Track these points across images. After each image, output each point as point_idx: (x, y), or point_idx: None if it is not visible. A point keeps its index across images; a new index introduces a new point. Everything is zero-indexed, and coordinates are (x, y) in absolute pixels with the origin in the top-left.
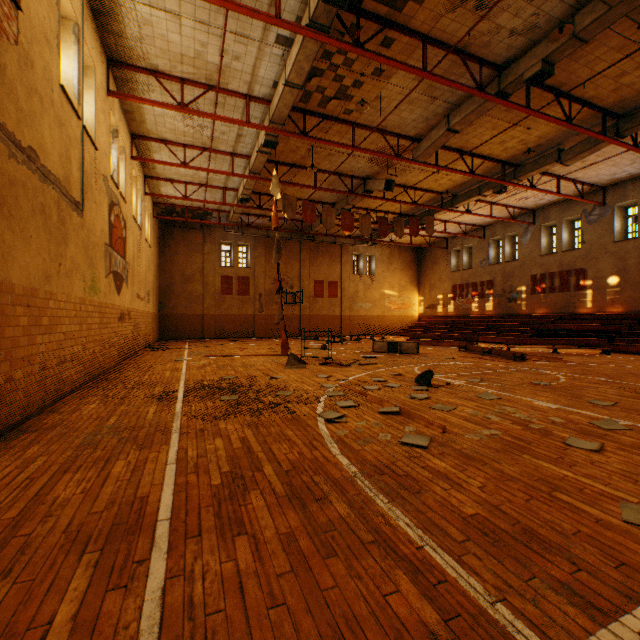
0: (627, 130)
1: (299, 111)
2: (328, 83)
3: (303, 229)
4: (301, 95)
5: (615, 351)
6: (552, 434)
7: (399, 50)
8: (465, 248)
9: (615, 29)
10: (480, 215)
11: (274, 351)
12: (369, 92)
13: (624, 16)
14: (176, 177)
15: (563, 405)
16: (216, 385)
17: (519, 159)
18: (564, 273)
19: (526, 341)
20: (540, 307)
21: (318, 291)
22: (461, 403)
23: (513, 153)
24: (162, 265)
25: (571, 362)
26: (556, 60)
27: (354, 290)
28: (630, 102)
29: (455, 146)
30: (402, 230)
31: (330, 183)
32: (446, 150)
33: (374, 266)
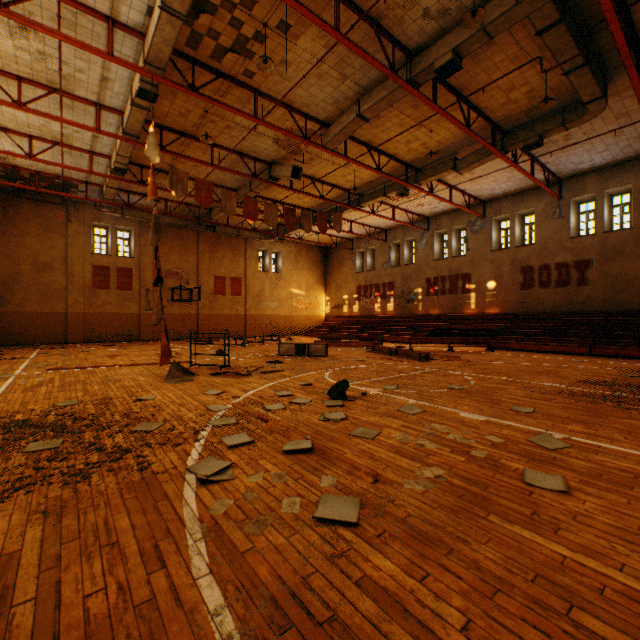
0: (511, 146)
1: (187, 59)
2: (223, 27)
3: (201, 217)
4: (188, 36)
5: (496, 348)
6: (502, 466)
7: (308, 2)
8: (369, 250)
9: (513, 36)
10: (384, 217)
11: (158, 358)
12: (274, 52)
13: (526, 17)
14: (14, 126)
15: (489, 415)
16: (36, 420)
17: (421, 163)
18: (453, 277)
19: (427, 340)
20: (434, 308)
21: (219, 288)
22: (385, 423)
23: (416, 156)
24: (1, 247)
25: (469, 360)
26: (465, 53)
27: (260, 288)
28: (514, 119)
29: (364, 139)
30: (310, 224)
31: (231, 164)
32: (355, 142)
33: (281, 263)
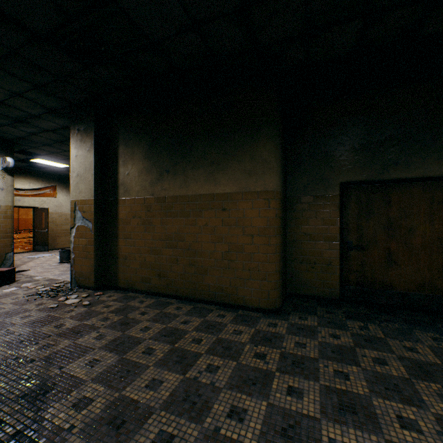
0: None
1: None
2: None
3: None
4: None
5: None
6: None
7: None
8: None
9: None
10: None
11: None
12: None
13: None
14: None
15: None
16: None
17: None
18: None
19: None
20: None
21: None
22: None
23: None
24: None
25: None
26: None
27: None
28: None
29: None
30: None
31: None
32: None
33: None
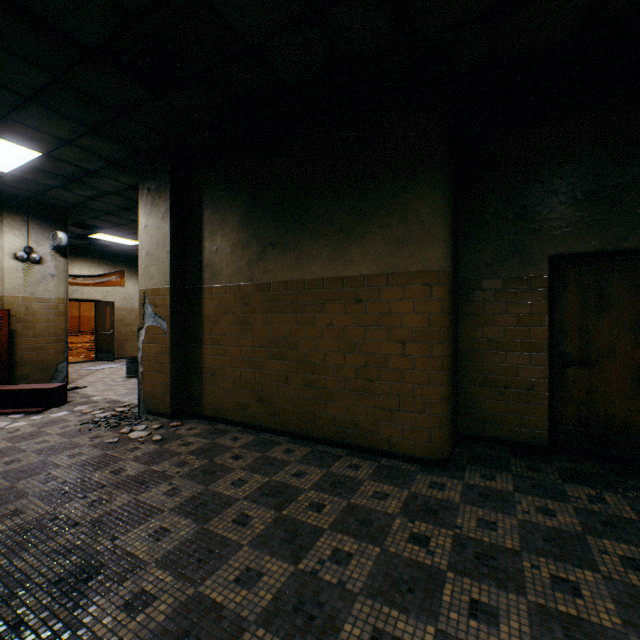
0: None
1: None
2: None
3: None
4: None
5: None
6: None
7: None
8: None
9: None
10: None
11: None
12: None
13: None
14: None
15: None
16: None
17: None
18: None
19: None
20: None
21: None
22: None
23: None
24: None
25: None
26: None
27: None
28: None
29: None
30: None
31: None
32: None
33: None
